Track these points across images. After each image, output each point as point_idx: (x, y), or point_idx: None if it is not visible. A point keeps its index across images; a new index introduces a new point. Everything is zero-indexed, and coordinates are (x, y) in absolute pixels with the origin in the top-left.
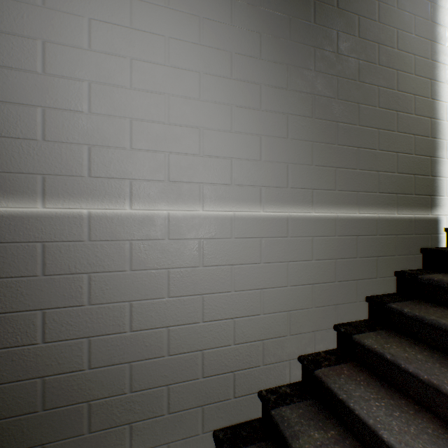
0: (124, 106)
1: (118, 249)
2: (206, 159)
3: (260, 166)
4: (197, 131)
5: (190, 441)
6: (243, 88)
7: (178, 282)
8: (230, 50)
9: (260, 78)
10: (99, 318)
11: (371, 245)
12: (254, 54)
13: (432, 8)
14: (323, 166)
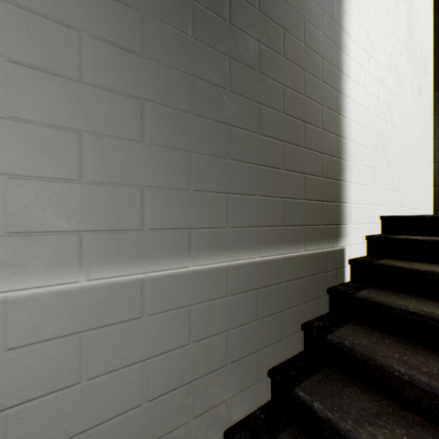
0: None
1: None
2: None
3: (80, 192)
4: None
5: None
6: (32, 26)
7: None
8: None
9: (80, 19)
10: None
11: (275, 297)
12: None
13: (338, 9)
14: (208, 190)
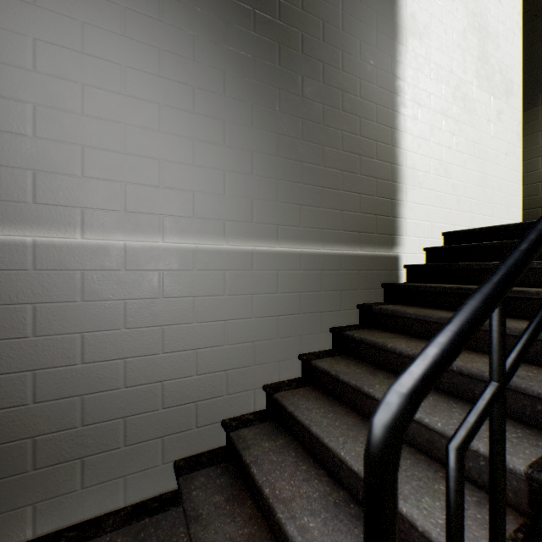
0: (75, 132)
1: (68, 279)
2: (167, 191)
3: (224, 201)
4: (157, 162)
5: (149, 473)
6: (206, 123)
7: (136, 313)
8: (193, 85)
9: (224, 115)
10: (46, 350)
11: (335, 279)
12: (218, 90)
13: (393, 63)
14: (288, 203)
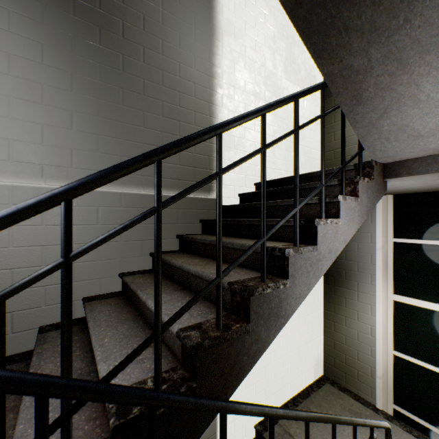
0: None
1: None
2: None
3: (43, 149)
4: None
5: None
6: (23, 84)
7: None
8: (8, 51)
9: (43, 79)
10: None
11: None
12: (36, 59)
13: (210, 54)
14: (109, 154)
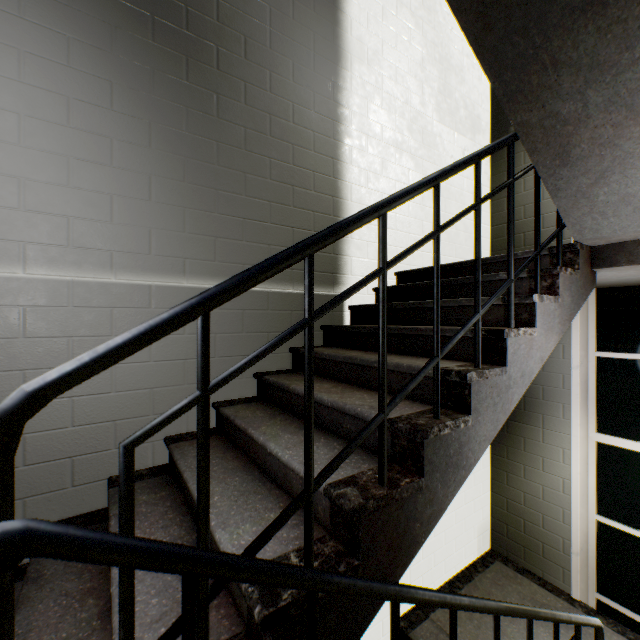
0: None
1: None
2: (31, 214)
3: (112, 229)
4: (16, 181)
5: None
6: (86, 139)
7: None
8: (67, 95)
9: (112, 131)
10: None
11: (261, 320)
12: (103, 103)
13: (335, 88)
14: (200, 234)
